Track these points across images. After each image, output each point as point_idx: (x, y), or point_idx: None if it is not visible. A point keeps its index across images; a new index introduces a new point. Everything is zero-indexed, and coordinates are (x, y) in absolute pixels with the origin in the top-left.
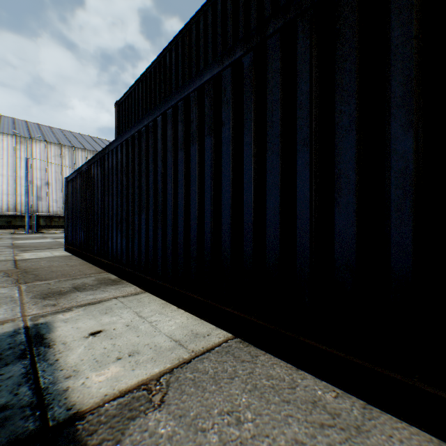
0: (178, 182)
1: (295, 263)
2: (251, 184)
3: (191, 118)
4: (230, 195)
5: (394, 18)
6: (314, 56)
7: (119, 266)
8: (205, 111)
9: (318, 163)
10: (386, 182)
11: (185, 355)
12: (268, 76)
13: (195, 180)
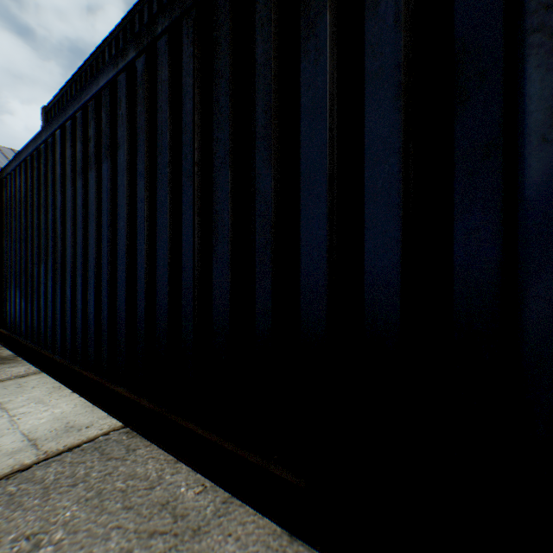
0: (76, 221)
1: (181, 327)
2: (143, 226)
3: (90, 136)
4: (125, 240)
5: (258, 32)
6: (197, 67)
7: (17, 337)
8: (102, 127)
9: (201, 202)
10: (252, 227)
11: (29, 459)
12: (158, 87)
13: (93, 219)
